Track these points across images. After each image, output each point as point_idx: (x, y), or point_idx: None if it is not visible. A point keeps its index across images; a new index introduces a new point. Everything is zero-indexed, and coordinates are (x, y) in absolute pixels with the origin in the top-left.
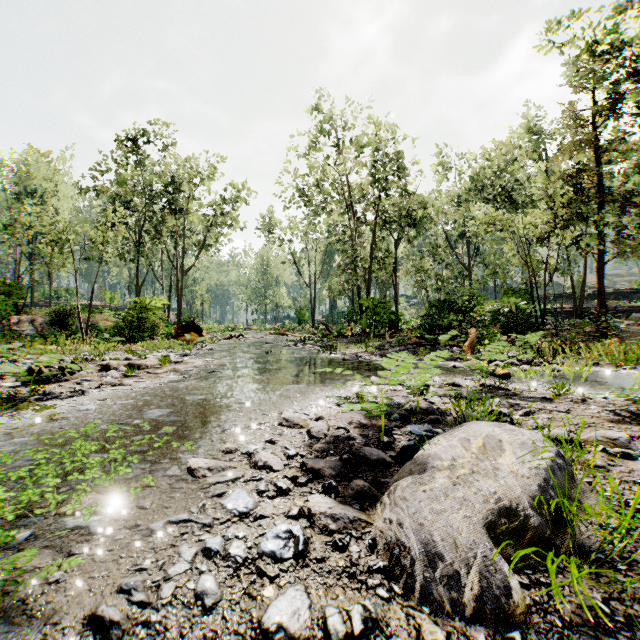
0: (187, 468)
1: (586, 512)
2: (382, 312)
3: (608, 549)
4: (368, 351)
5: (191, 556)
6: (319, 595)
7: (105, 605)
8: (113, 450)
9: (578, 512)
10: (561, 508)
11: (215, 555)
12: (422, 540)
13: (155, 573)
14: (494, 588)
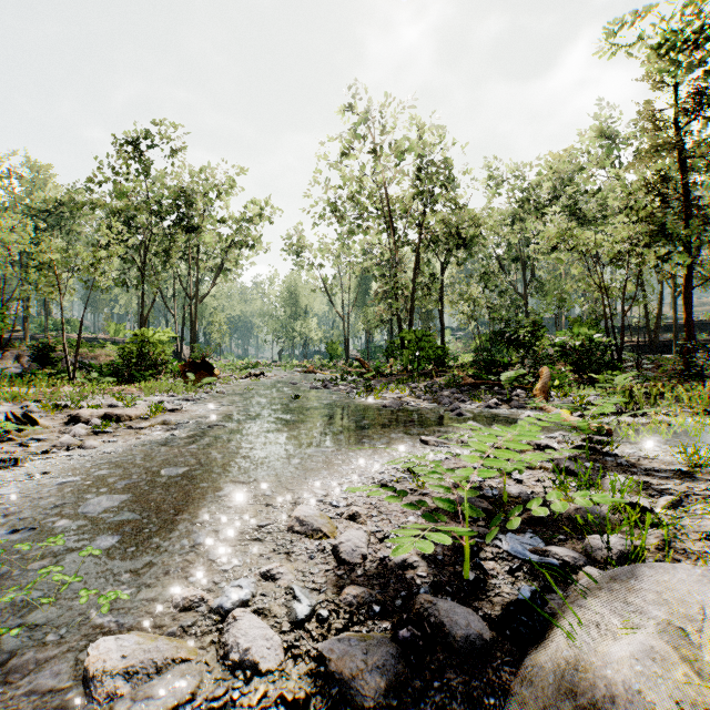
0: (83, 669)
1: None
2: (427, 346)
3: None
4: (414, 395)
5: None
6: None
7: None
8: None
9: None
10: None
11: None
12: None
13: None
14: None
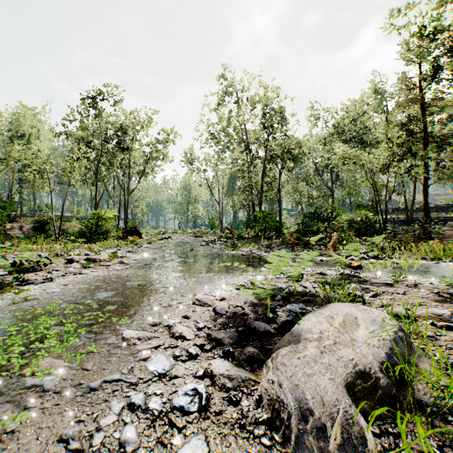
0: (122, 338)
1: (423, 375)
2: (270, 221)
3: (440, 403)
4: (260, 249)
5: (119, 410)
6: (216, 443)
7: (47, 452)
8: (68, 324)
9: (415, 373)
10: (403, 371)
11: (137, 409)
12: (297, 398)
13: (90, 424)
14: (353, 438)
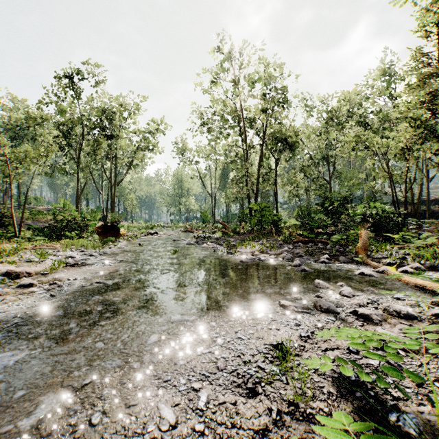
0: None
1: None
2: (267, 214)
3: None
4: (262, 250)
5: None
6: None
7: None
8: None
9: None
10: None
11: None
12: None
13: None
14: None
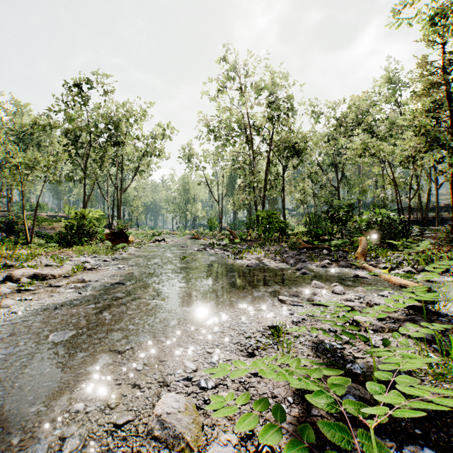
0: None
1: None
2: (274, 221)
3: None
4: (267, 256)
5: None
6: None
7: None
8: None
9: None
10: None
11: None
12: None
13: None
14: None
